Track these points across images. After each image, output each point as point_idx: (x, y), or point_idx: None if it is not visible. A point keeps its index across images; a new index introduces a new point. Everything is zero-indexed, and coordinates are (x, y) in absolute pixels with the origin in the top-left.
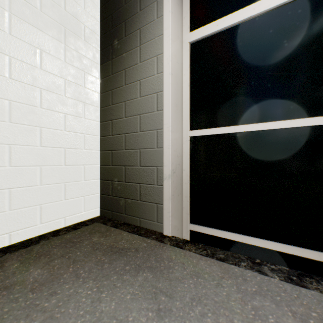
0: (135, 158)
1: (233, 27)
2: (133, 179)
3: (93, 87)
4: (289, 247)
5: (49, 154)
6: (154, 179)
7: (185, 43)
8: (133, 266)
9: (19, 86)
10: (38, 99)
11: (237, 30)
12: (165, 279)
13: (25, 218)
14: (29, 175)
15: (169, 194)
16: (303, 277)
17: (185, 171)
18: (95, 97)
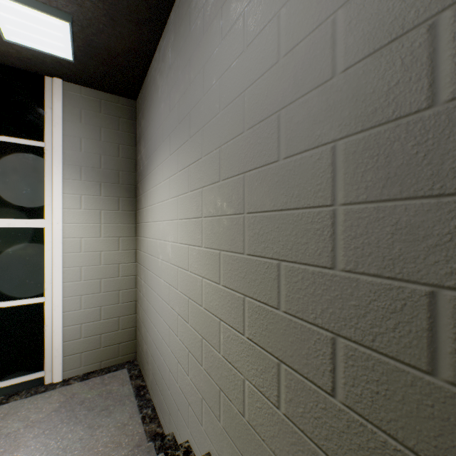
0: None
1: None
2: None
3: None
4: (13, 380)
5: None
6: None
7: None
8: None
9: None
10: None
11: None
12: None
13: None
14: None
15: None
16: (11, 397)
17: None
18: None
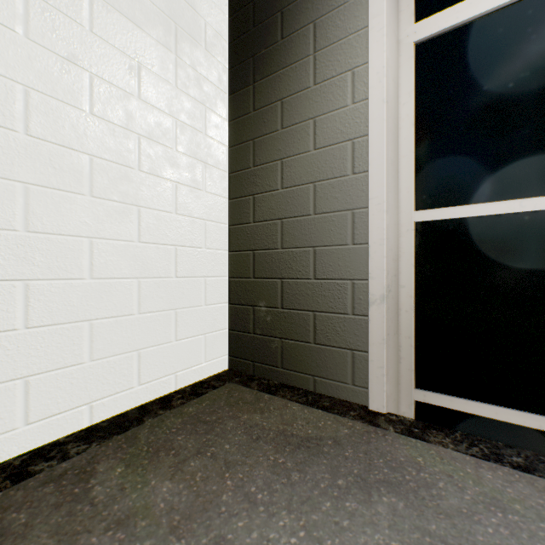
0: (303, 263)
1: (517, 4)
2: (299, 304)
3: (218, 134)
4: None
5: (151, 256)
6: (345, 304)
7: (406, 44)
8: (352, 480)
9: (105, 129)
10: (135, 154)
11: (526, 10)
12: (437, 514)
13: (115, 375)
14: (121, 296)
15: (383, 332)
16: None
17: (406, 288)
18: (221, 153)
